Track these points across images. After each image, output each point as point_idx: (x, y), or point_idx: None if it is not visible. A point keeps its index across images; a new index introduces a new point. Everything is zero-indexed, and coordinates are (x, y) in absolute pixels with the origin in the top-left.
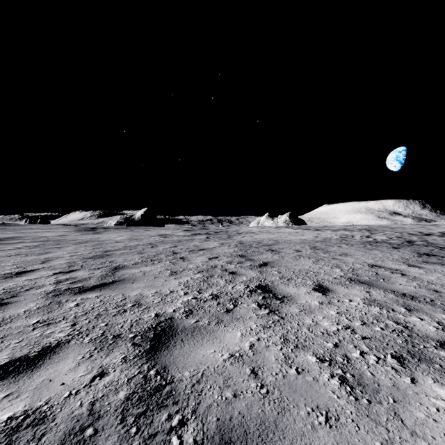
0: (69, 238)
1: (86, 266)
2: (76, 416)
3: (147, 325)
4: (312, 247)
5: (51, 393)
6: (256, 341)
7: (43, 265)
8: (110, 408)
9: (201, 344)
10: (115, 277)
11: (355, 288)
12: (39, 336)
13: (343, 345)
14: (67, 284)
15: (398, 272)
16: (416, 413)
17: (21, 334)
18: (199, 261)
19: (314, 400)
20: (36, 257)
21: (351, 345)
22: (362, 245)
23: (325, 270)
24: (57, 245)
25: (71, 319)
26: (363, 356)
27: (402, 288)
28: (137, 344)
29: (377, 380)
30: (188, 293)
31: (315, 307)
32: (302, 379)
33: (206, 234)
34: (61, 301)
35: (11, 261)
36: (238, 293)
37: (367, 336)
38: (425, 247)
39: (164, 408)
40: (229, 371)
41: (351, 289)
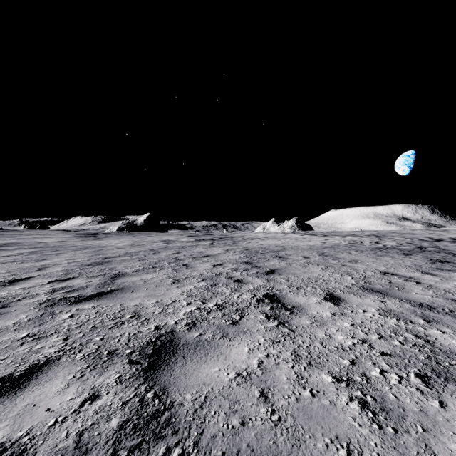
0: (69, 244)
1: (84, 274)
2: (61, 450)
3: (146, 339)
4: (320, 253)
5: (34, 420)
6: (265, 357)
7: (39, 272)
8: (100, 439)
9: (205, 361)
10: (114, 285)
11: (369, 298)
12: (27, 352)
13: (361, 362)
14: (62, 293)
15: (412, 280)
16: (450, 445)
17: (7, 349)
18: (203, 268)
19: (333, 428)
20: (32, 264)
21: (369, 362)
22: (372, 252)
23: (336, 278)
24: (55, 252)
25: (64, 332)
26: (384, 375)
27: (419, 297)
28: (134, 361)
29: (402, 404)
30: (191, 303)
31: (327, 319)
32: (318, 402)
33: (210, 240)
34: (54, 312)
35: (5, 268)
36: (245, 303)
37: (386, 352)
38: (437, 254)
39: (162, 439)
40: (236, 393)
41: (364, 298)
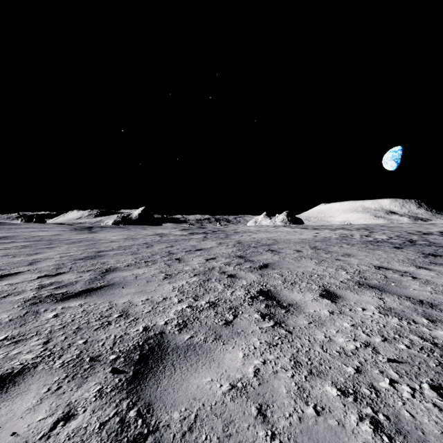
0: (63, 238)
1: (75, 268)
2: None
3: (133, 343)
4: (313, 247)
5: None
6: (262, 364)
7: (29, 267)
8: None
9: (196, 369)
10: (104, 281)
11: (366, 294)
12: (1, 358)
13: (367, 371)
14: (49, 290)
15: (408, 275)
16: None
17: None
18: (196, 263)
19: None
20: (24, 258)
21: (376, 370)
22: (364, 245)
23: (330, 273)
24: (49, 245)
25: (46, 334)
26: (394, 386)
27: (417, 293)
28: (118, 370)
29: (420, 425)
30: (182, 301)
31: (325, 318)
32: (324, 423)
33: (203, 233)
34: (39, 311)
35: None
36: (238, 300)
37: (392, 357)
38: (428, 247)
39: None
40: (230, 411)
41: (362, 295)
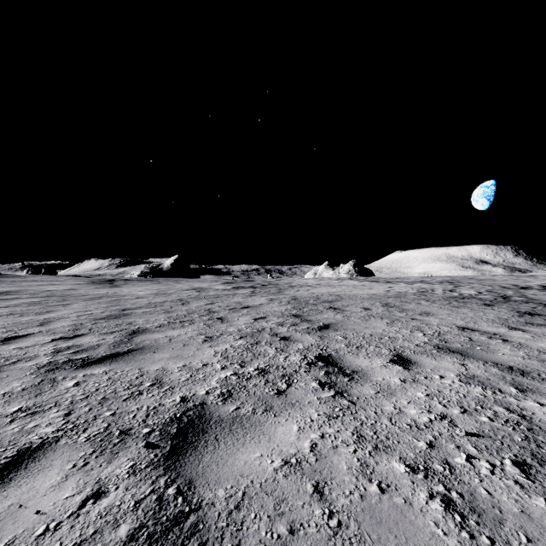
0: (80, 293)
1: (96, 330)
2: None
3: (169, 415)
4: (384, 304)
5: (18, 528)
6: (320, 438)
7: (40, 328)
8: None
9: (243, 444)
10: (132, 344)
11: (446, 360)
12: (17, 431)
13: (441, 445)
14: (67, 355)
15: (498, 338)
16: None
17: None
18: (242, 323)
19: (410, 538)
20: (33, 318)
21: (452, 444)
22: (446, 302)
23: (404, 335)
24: (63, 302)
25: (66, 405)
26: (472, 462)
27: (507, 359)
28: (153, 444)
29: (498, 503)
30: (226, 367)
31: (396, 387)
32: (389, 501)
33: (251, 288)
34: (56, 379)
35: (0, 322)
36: (293, 367)
37: (472, 431)
38: (525, 304)
39: None
40: (283, 488)
41: (440, 361)
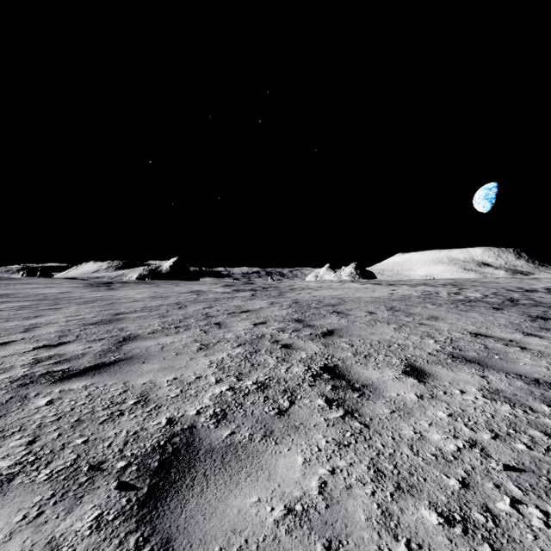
0: (74, 296)
1: (84, 336)
2: None
3: (151, 442)
4: (389, 307)
5: None
6: (330, 474)
7: (24, 334)
8: None
9: (237, 483)
10: (120, 353)
11: (463, 371)
12: None
13: (477, 484)
14: (46, 366)
15: (515, 345)
16: None
17: None
18: (241, 329)
19: None
20: (19, 323)
21: (489, 482)
22: (453, 305)
23: (414, 342)
24: (54, 306)
25: (32, 430)
26: (518, 509)
27: (530, 369)
28: (127, 484)
29: None
30: (221, 380)
31: (413, 405)
32: None
33: (251, 291)
34: (28, 395)
35: None
36: (296, 380)
37: (510, 463)
38: (534, 308)
39: None
40: None
41: (458, 372)
